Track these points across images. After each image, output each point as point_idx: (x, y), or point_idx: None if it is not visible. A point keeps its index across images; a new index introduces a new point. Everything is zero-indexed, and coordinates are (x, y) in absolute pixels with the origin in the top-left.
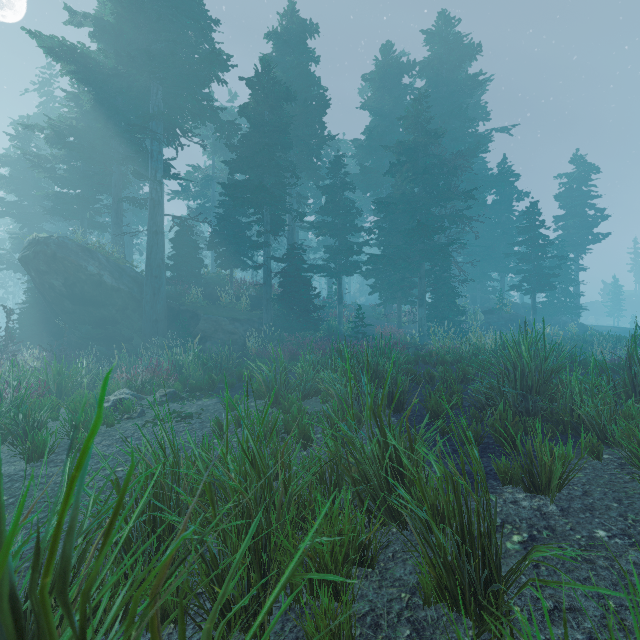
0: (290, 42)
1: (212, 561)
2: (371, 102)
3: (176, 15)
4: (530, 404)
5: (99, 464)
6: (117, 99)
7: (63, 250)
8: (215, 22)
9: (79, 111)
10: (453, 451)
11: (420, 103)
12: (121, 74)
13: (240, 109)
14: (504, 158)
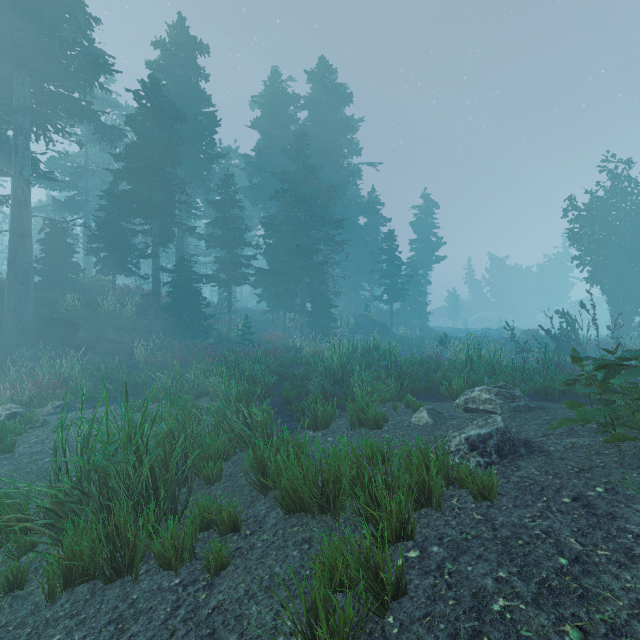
0: (179, 55)
1: (162, 460)
2: (260, 122)
3: (49, 6)
4: (337, 390)
5: (33, 457)
6: None
7: None
8: (95, 20)
9: None
10: (291, 420)
11: (301, 140)
12: None
13: (126, 120)
14: (373, 188)
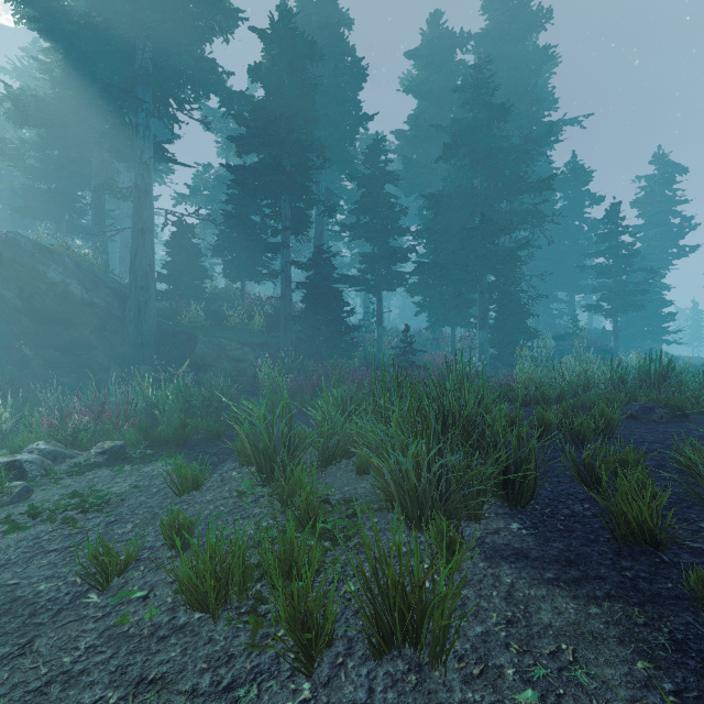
0: None
1: None
2: (416, 85)
3: None
4: None
5: None
6: (98, 66)
7: (12, 249)
8: None
9: (50, 81)
10: None
11: (481, 71)
12: (97, 25)
13: (250, 69)
14: (573, 156)
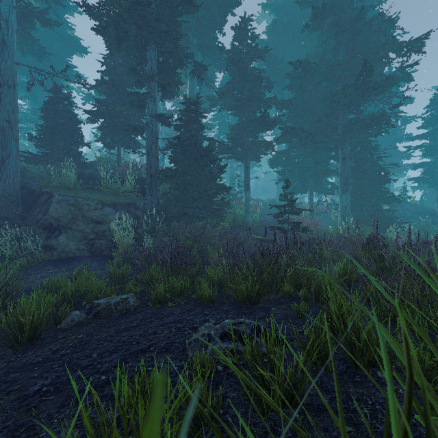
0: None
1: None
2: (272, 3)
3: None
4: None
5: None
6: None
7: None
8: None
9: None
10: None
11: None
12: None
13: None
14: (389, 68)
